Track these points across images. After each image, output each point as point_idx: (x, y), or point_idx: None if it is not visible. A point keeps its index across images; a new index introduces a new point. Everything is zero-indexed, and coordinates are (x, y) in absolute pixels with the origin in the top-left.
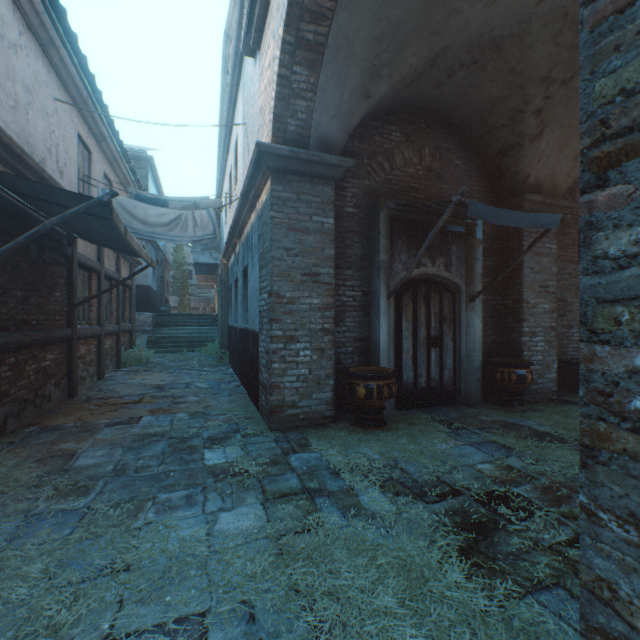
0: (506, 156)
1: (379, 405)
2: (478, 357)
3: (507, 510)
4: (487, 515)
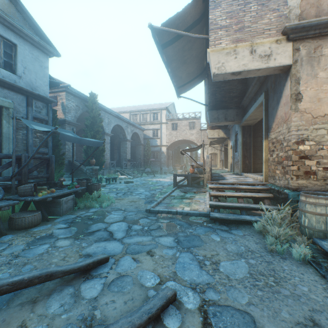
0: None
1: None
2: None
3: None
4: None
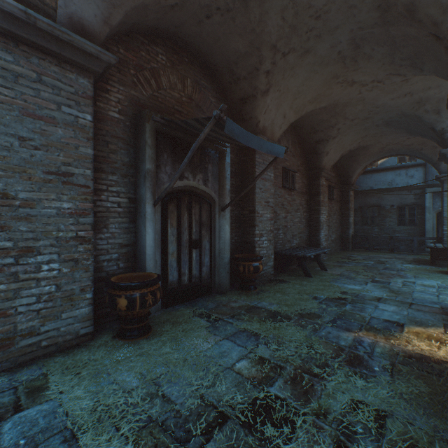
0: (246, 103)
1: (144, 313)
2: (227, 254)
3: (273, 429)
4: (257, 447)
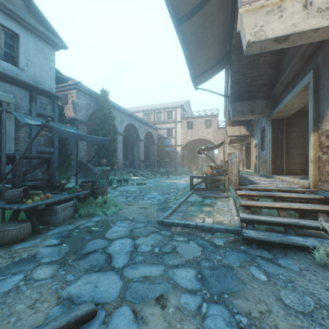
0: None
1: None
2: None
3: None
4: None
